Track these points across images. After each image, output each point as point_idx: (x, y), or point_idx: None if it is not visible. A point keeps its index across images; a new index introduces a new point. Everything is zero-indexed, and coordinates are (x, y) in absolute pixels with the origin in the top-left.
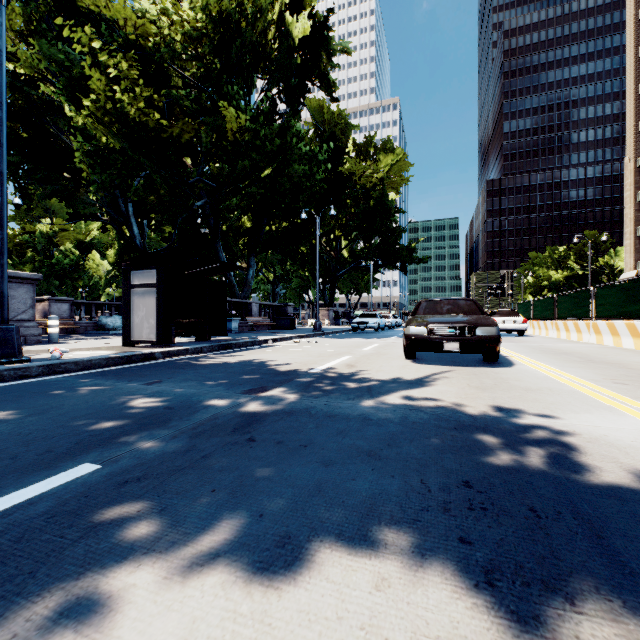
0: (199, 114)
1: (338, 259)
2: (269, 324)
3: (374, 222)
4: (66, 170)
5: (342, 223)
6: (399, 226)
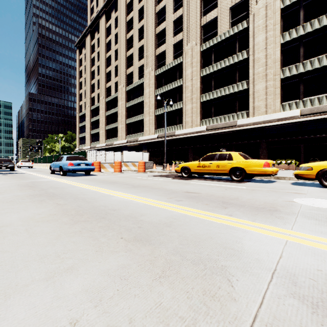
0: None
1: None
2: None
3: None
4: None
5: None
6: None
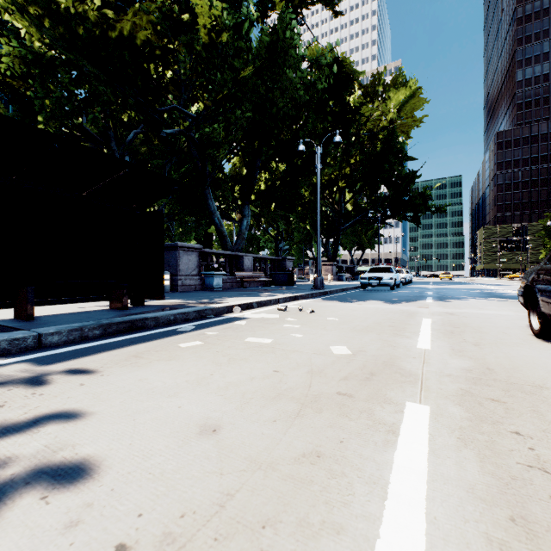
0: (177, 33)
1: (342, 212)
2: (263, 280)
3: (382, 169)
4: (63, 124)
5: (346, 173)
6: (411, 171)
